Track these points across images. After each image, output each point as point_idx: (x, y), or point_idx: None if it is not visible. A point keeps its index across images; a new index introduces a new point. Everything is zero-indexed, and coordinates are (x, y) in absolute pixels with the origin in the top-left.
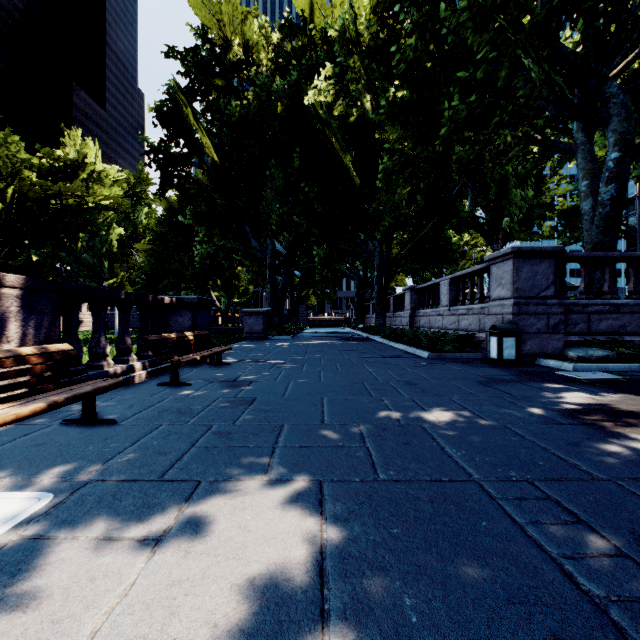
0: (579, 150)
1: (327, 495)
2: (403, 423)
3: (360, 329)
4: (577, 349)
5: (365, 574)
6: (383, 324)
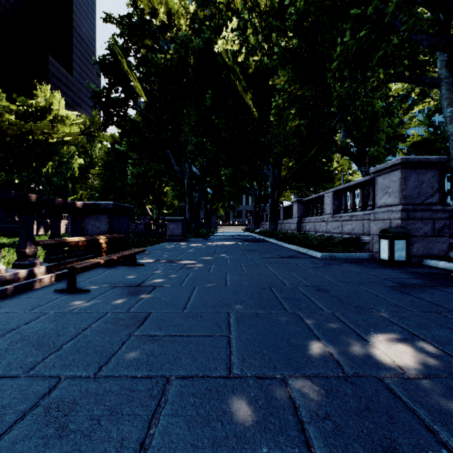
0: (443, 83)
1: None
2: (350, 373)
3: (257, 233)
4: None
5: None
6: (275, 229)
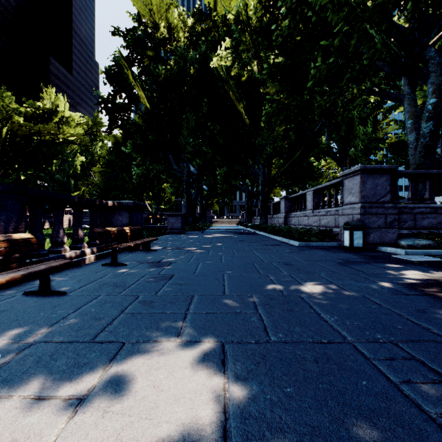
0: (405, 98)
1: (228, 355)
2: (286, 294)
3: (249, 226)
4: (407, 239)
5: (265, 436)
6: (265, 223)
